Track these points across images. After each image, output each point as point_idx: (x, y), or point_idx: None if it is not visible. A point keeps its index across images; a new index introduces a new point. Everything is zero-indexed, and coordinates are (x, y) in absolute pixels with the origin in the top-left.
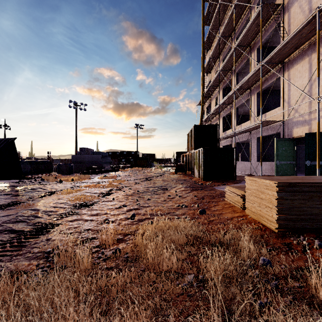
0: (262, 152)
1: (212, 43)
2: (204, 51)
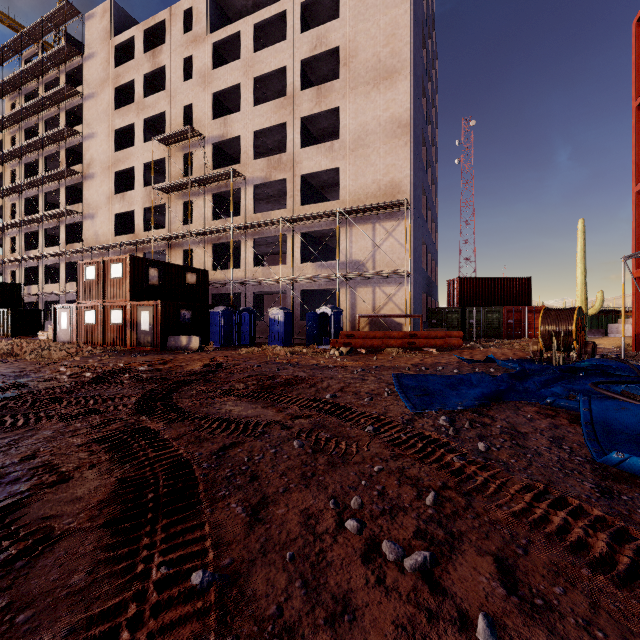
0: None
1: (6, 162)
2: None
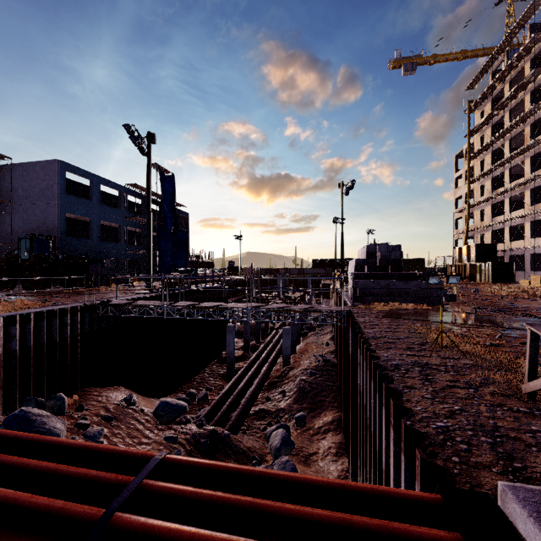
0: (535, 264)
1: (477, 156)
2: (470, 168)
